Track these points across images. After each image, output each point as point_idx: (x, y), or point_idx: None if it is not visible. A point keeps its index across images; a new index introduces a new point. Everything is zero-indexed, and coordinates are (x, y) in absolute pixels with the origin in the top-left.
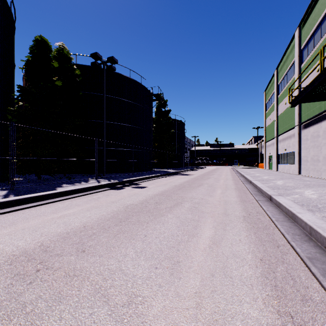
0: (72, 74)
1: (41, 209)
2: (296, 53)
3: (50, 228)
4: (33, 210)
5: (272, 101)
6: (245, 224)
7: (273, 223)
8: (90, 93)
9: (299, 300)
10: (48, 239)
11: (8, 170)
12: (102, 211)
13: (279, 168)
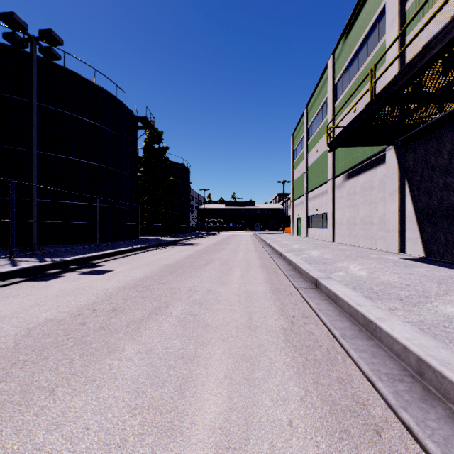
0: None
1: None
2: (330, 87)
3: None
4: None
5: (301, 147)
6: (291, 353)
7: (339, 343)
8: (9, 97)
9: None
10: None
11: None
12: None
13: (309, 233)
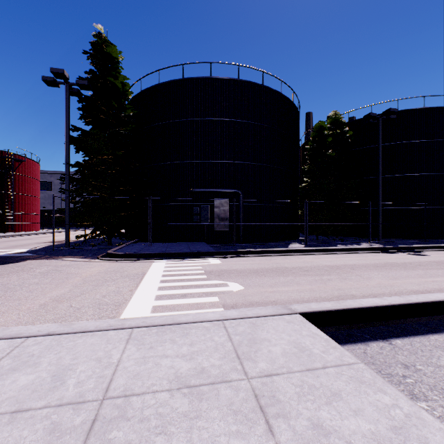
0: (344, 137)
1: (328, 256)
2: None
3: (336, 262)
4: (324, 255)
5: None
6: None
7: None
8: (363, 148)
9: (443, 292)
10: (337, 264)
11: (297, 231)
12: (366, 261)
13: None
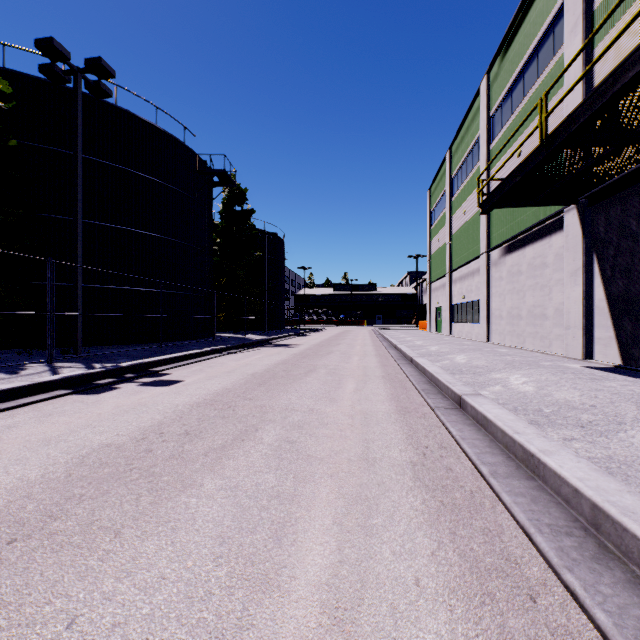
0: None
1: None
2: (483, 121)
3: None
4: None
5: (442, 207)
6: (421, 495)
7: (487, 484)
8: (46, 149)
9: None
10: None
11: None
12: None
13: (454, 330)
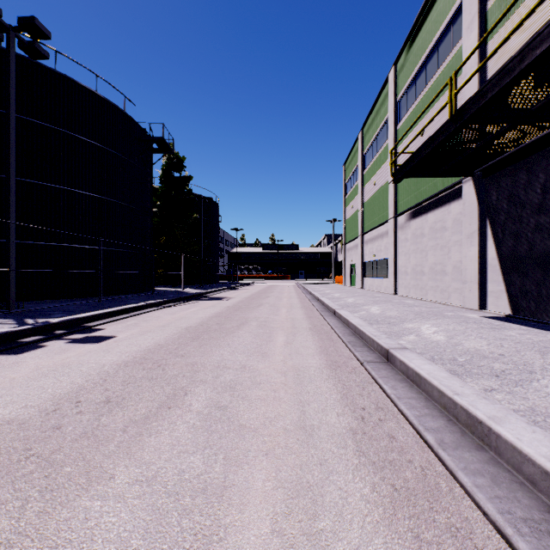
0: None
1: None
2: (391, 105)
3: None
4: None
5: (356, 179)
6: (370, 478)
7: (436, 456)
8: None
9: None
10: None
11: None
12: None
13: (365, 284)
